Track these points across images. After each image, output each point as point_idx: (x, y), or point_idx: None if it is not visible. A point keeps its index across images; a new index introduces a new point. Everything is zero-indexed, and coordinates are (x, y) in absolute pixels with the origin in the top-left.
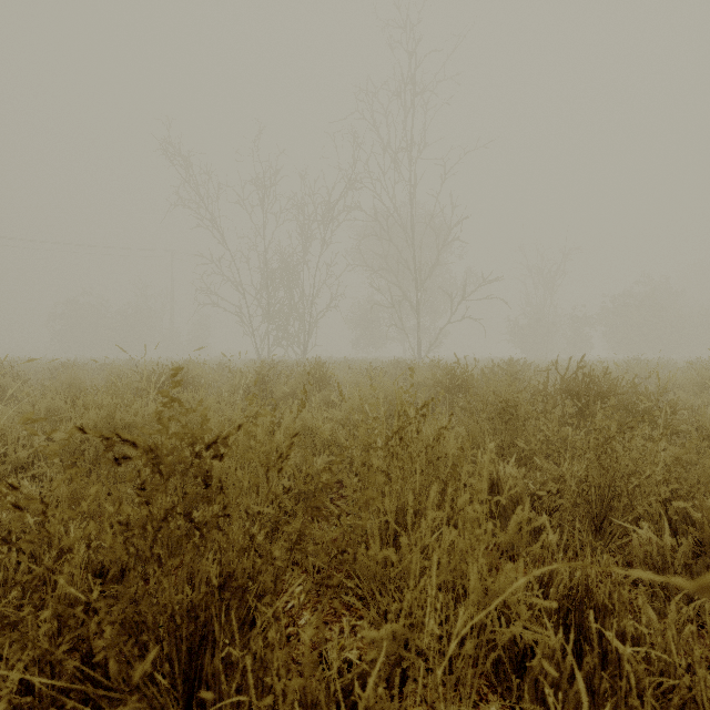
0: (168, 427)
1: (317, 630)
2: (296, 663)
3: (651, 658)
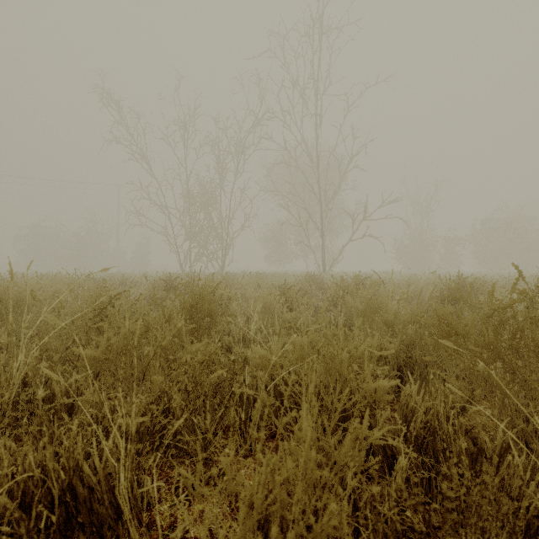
0: None
1: None
2: None
3: None
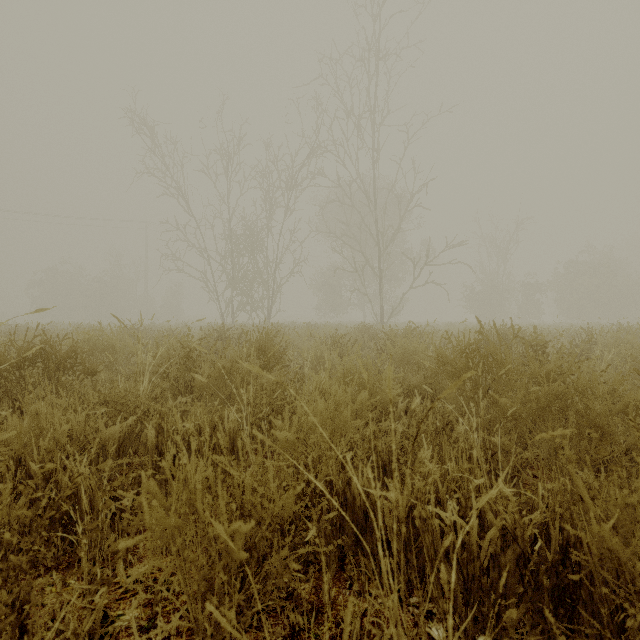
0: None
1: None
2: None
3: None
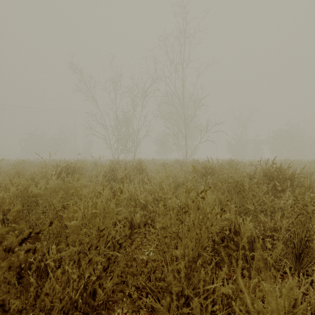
0: None
1: None
2: None
3: None
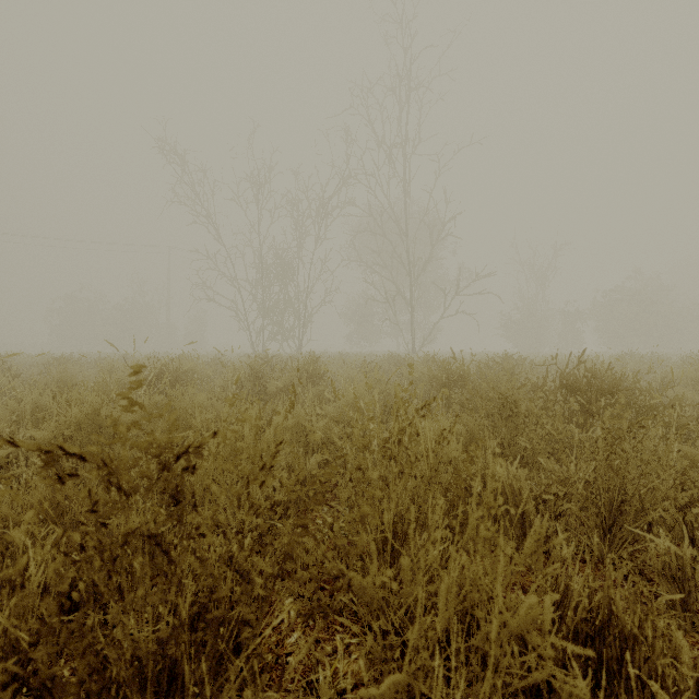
0: (126, 436)
1: (308, 652)
2: (284, 691)
3: (681, 689)
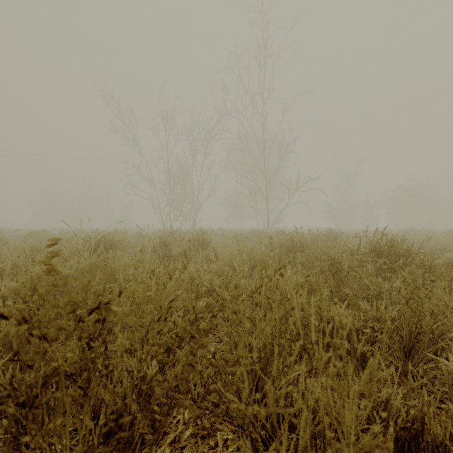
0: (44, 297)
1: (197, 447)
2: None
3: None
